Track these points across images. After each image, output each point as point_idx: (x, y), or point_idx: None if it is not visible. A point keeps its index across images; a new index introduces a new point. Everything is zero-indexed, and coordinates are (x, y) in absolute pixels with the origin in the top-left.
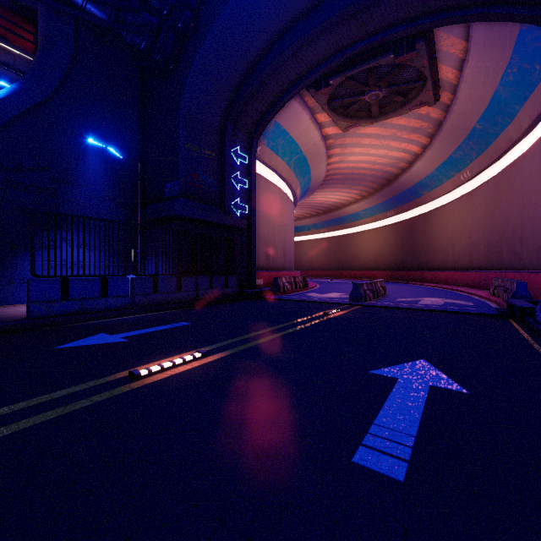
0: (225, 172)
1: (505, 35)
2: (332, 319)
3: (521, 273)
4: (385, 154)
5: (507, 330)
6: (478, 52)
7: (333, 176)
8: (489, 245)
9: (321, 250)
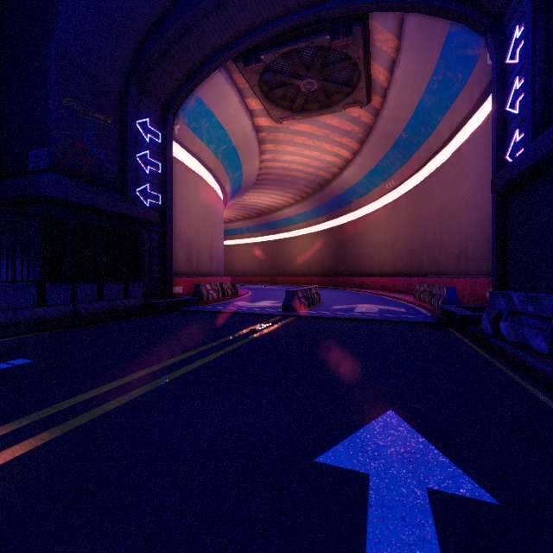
0: (127, 148)
1: (435, 36)
2: (261, 338)
3: (441, 278)
4: (318, 156)
5: (456, 343)
6: (409, 52)
7: (266, 175)
8: (411, 252)
9: (255, 255)
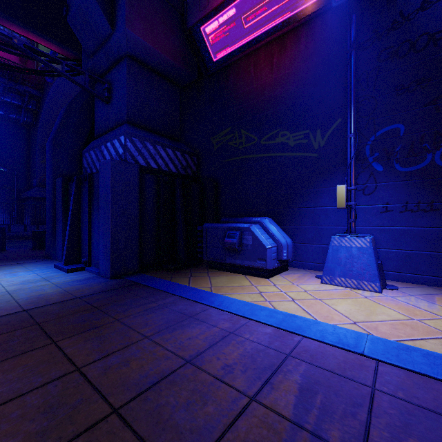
0: None
1: None
2: None
3: None
4: None
5: None
6: None
7: None
8: None
9: None
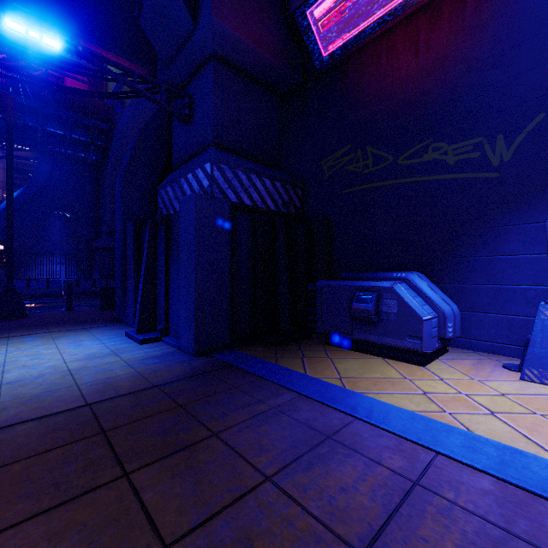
0: None
1: None
2: None
3: None
4: None
5: None
6: None
7: None
8: None
9: None
